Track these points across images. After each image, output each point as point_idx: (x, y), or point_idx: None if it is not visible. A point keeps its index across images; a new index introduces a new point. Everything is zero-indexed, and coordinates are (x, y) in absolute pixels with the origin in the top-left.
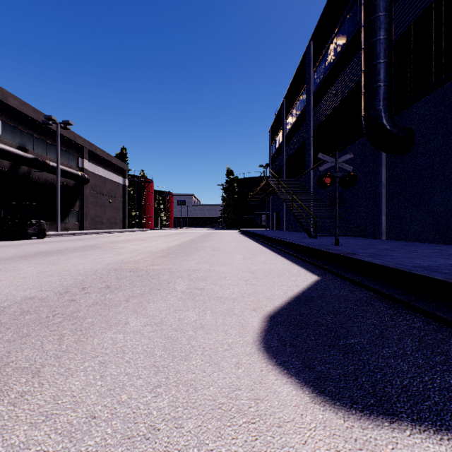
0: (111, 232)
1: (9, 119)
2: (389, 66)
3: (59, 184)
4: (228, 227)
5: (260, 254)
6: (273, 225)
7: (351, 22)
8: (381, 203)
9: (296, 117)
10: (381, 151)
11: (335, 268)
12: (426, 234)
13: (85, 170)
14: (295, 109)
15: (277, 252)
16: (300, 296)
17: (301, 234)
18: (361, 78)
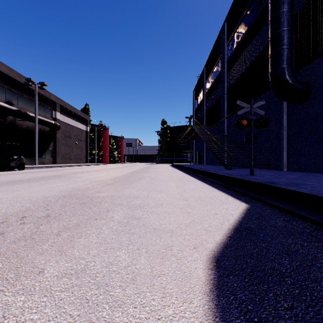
0: (76, 165)
1: None
2: (291, 33)
3: (37, 130)
4: (163, 162)
5: (189, 182)
6: (196, 160)
7: (257, 5)
8: (282, 142)
9: (213, 80)
10: (282, 101)
11: (260, 196)
12: (322, 166)
13: (57, 120)
14: (212, 74)
15: (203, 181)
16: (239, 227)
17: (218, 167)
18: (268, 43)
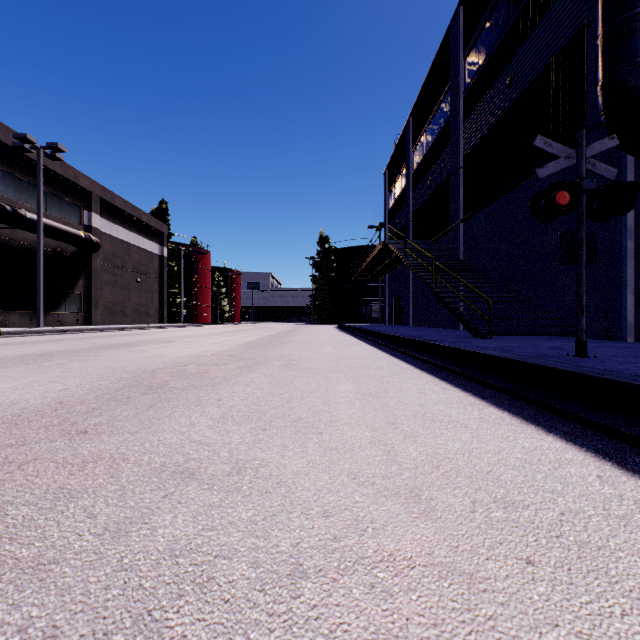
0: (134, 327)
1: None
2: None
3: (42, 249)
4: (321, 321)
5: (396, 379)
6: (391, 318)
7: None
8: (624, 268)
9: (431, 142)
10: (624, 165)
11: None
12: None
13: (94, 230)
14: (429, 129)
15: (433, 372)
16: None
17: (447, 332)
18: (598, 6)
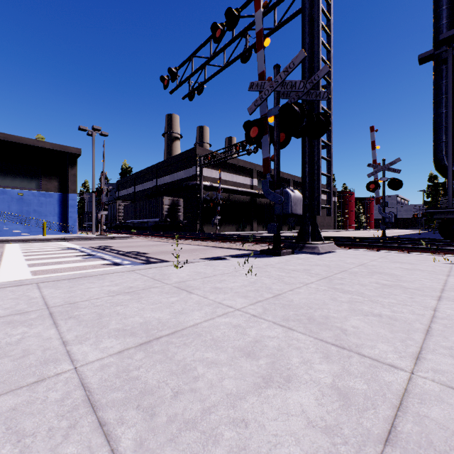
0: (331, 231)
1: (294, 186)
2: None
3: None
4: None
5: None
6: None
7: None
8: None
9: None
10: None
11: None
12: None
13: None
14: None
15: None
16: None
17: None
18: None
